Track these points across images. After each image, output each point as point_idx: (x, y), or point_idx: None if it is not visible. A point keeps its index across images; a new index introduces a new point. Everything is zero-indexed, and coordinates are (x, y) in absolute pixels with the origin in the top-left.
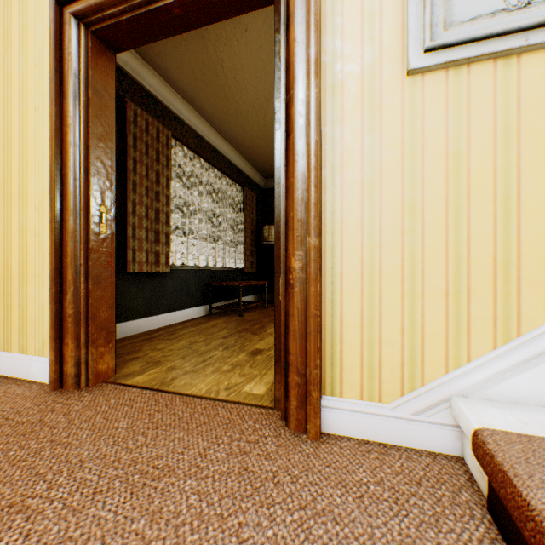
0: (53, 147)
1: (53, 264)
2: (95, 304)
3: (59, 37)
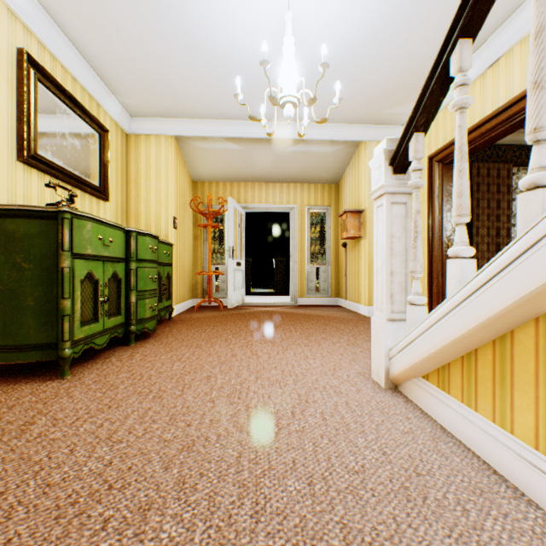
0: (427, 221)
1: (427, 270)
2: (445, 288)
3: (429, 173)
